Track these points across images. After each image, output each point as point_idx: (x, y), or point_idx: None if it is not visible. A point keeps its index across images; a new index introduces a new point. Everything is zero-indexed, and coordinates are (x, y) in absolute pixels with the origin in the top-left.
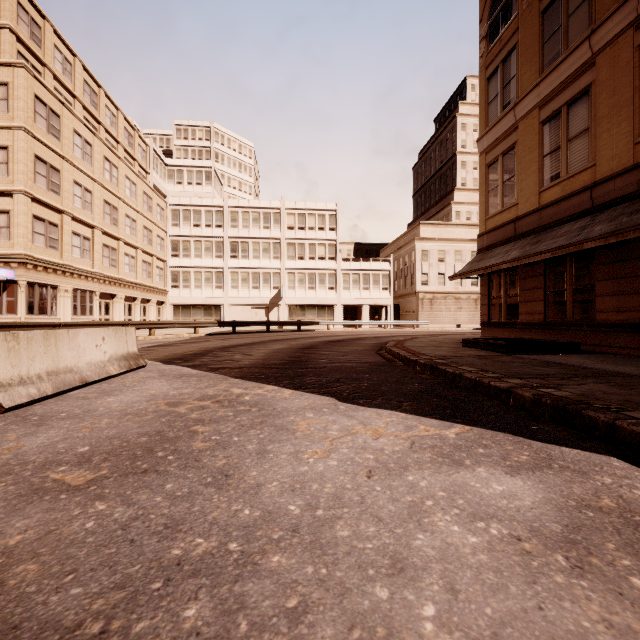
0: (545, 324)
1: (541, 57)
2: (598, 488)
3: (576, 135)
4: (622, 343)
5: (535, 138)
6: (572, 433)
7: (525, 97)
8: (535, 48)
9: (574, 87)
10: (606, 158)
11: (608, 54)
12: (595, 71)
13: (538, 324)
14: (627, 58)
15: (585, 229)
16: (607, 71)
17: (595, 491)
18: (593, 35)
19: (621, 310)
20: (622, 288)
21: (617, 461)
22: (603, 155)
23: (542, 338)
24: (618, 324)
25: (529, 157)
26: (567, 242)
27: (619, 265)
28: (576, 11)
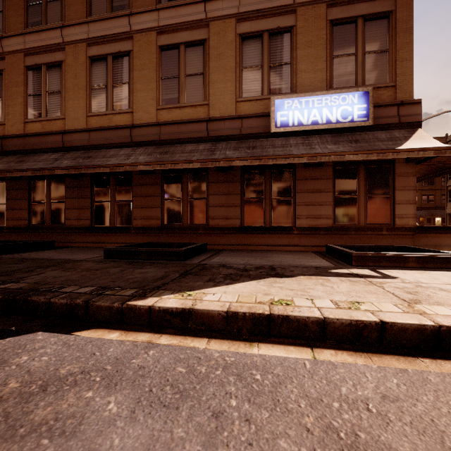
0: (30, 228)
1: (26, 14)
2: (11, 373)
3: (53, 91)
4: (81, 239)
5: (21, 76)
6: (19, 319)
7: (12, 37)
8: (21, 3)
9: (52, 56)
10: (72, 117)
11: (73, 49)
12: (65, 54)
13: (24, 228)
14: (83, 60)
15: (58, 160)
16: (72, 60)
17: (6, 378)
18: (64, 29)
19: (80, 218)
20: (81, 204)
21: (42, 334)
22: (70, 114)
23: (27, 239)
24: (79, 227)
25: (16, 89)
26: (44, 166)
27: (79, 189)
28: (53, 2)
